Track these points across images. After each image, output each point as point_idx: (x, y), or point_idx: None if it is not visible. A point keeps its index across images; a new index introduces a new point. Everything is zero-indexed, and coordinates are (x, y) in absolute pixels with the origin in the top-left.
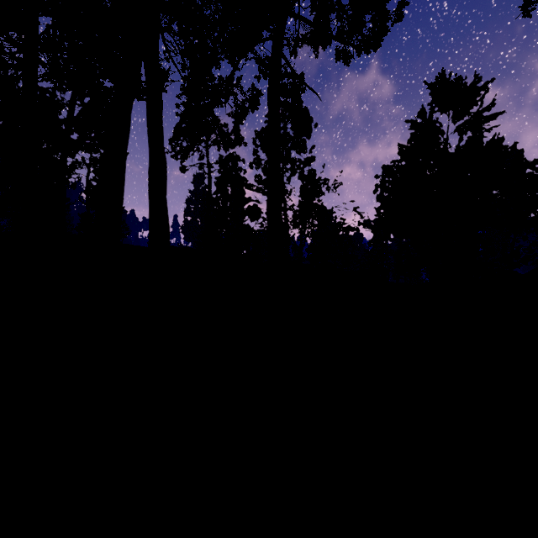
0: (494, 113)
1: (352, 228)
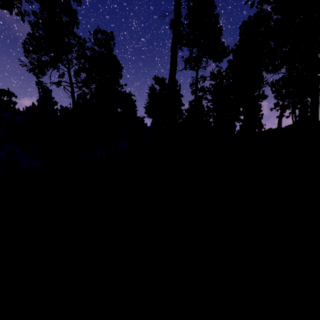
0: None
1: None
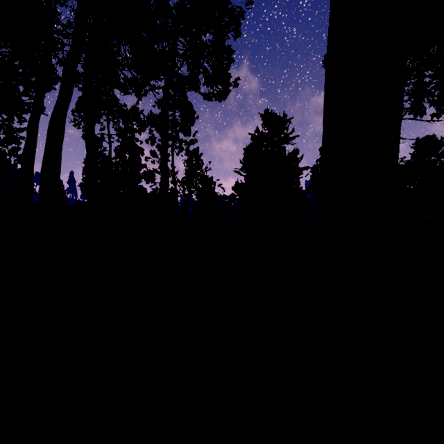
0: (294, 136)
1: (218, 197)
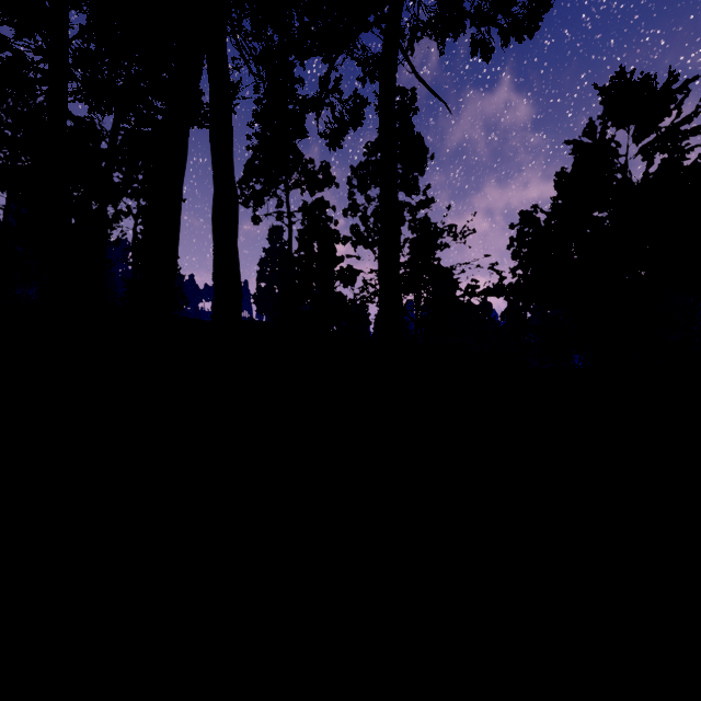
0: (698, 126)
1: (488, 292)
